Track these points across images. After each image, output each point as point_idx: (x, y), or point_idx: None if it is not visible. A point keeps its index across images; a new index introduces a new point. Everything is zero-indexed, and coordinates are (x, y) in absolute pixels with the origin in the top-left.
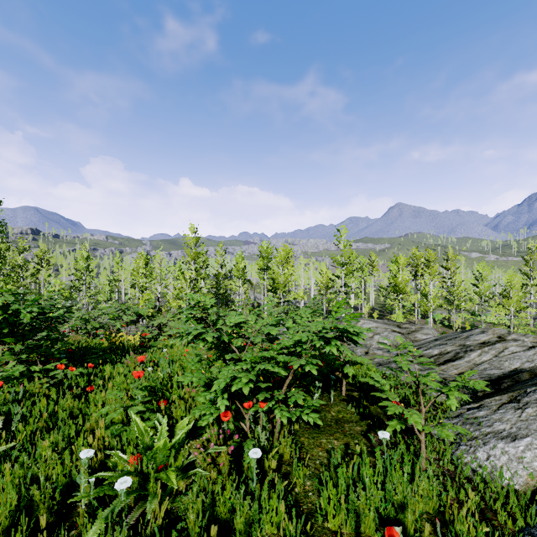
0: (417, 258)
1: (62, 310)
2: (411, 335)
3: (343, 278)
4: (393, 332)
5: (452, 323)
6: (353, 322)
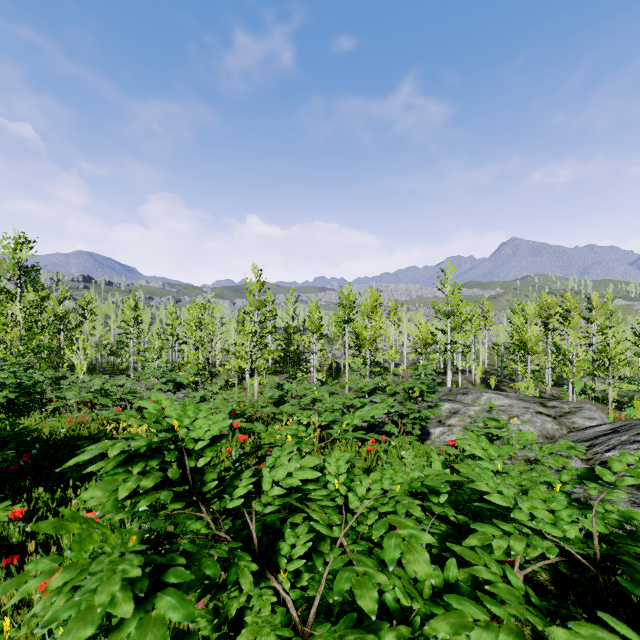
0: (549, 306)
1: (1, 393)
2: (565, 418)
3: (449, 333)
4: (538, 415)
5: (600, 394)
6: (473, 396)
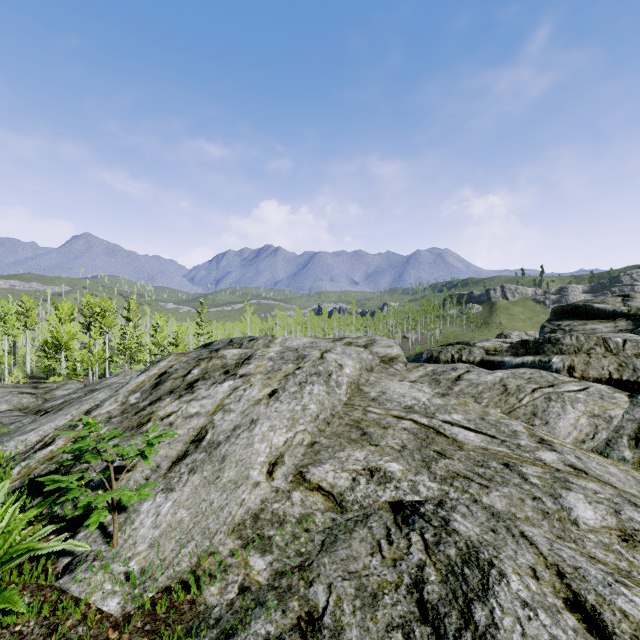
0: (92, 306)
1: None
2: (49, 393)
3: None
4: (20, 394)
5: None
6: None
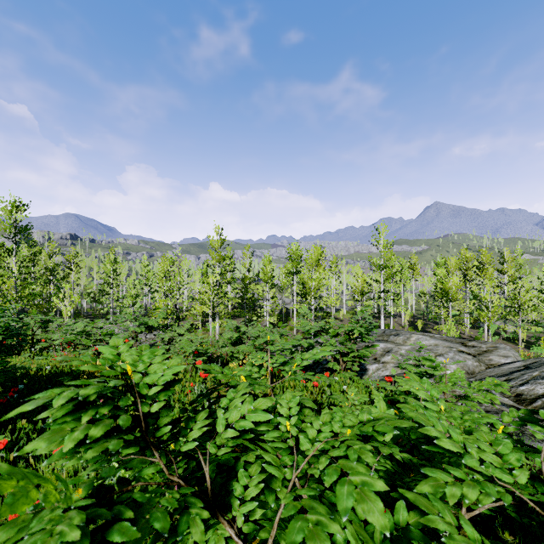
0: (467, 260)
1: None
2: (483, 356)
3: (382, 283)
4: (460, 353)
5: (511, 335)
6: (404, 337)
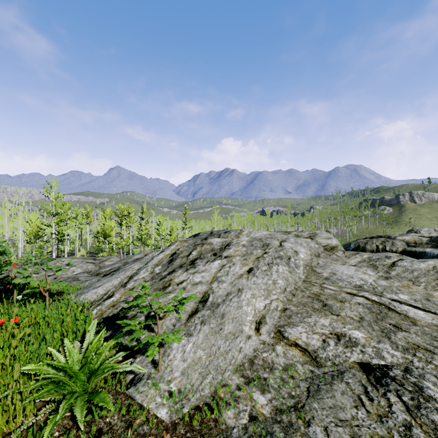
0: (122, 210)
1: None
2: (102, 263)
3: (54, 227)
4: (87, 263)
5: None
6: (55, 261)
